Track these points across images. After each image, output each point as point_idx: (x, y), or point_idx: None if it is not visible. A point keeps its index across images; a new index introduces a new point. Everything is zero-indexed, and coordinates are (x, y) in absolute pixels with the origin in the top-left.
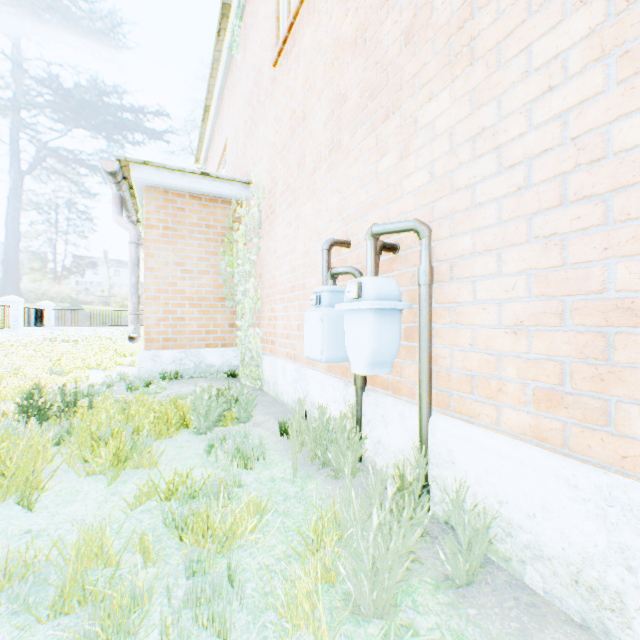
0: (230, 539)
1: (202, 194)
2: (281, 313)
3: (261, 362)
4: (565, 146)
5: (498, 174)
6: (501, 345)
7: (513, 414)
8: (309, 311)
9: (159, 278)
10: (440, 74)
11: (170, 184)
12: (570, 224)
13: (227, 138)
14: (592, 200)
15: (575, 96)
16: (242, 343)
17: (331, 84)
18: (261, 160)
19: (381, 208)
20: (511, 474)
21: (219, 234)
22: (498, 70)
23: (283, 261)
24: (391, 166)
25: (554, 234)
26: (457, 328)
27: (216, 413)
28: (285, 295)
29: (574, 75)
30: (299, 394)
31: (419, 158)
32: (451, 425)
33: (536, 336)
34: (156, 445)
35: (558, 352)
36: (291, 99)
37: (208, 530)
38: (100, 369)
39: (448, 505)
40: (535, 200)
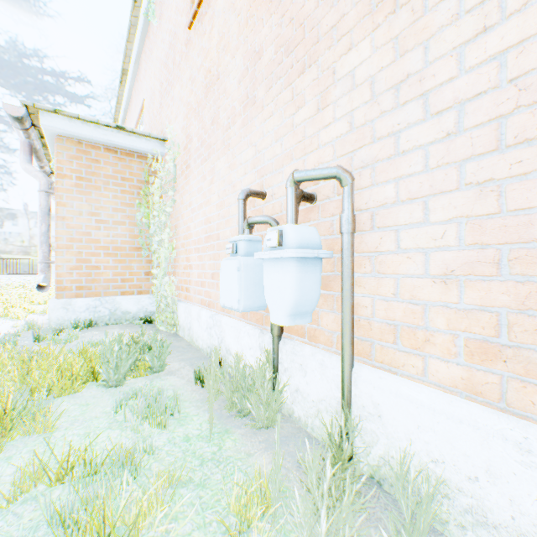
0: (134, 535)
1: (118, 147)
2: (196, 262)
3: (176, 308)
4: (500, 89)
5: (424, 121)
6: (429, 295)
7: (442, 366)
8: (225, 260)
9: (72, 227)
10: (360, 23)
11: (83, 135)
12: (510, 169)
13: (144, 99)
14: (532, 144)
15: (516, 34)
16: (158, 290)
17: (246, 42)
18: (176, 118)
19: (297, 160)
20: (448, 432)
21: (135, 187)
22: (424, 15)
23: (198, 213)
24: (308, 118)
25: (489, 180)
26: (379, 277)
27: (127, 365)
28: (200, 245)
29: (513, 13)
30: (214, 340)
31: (338, 108)
32: (377, 377)
33: (469, 286)
34: (57, 404)
35: (495, 303)
36: (206, 59)
37: (105, 529)
38: (8, 318)
39: (374, 459)
40: (468, 145)
